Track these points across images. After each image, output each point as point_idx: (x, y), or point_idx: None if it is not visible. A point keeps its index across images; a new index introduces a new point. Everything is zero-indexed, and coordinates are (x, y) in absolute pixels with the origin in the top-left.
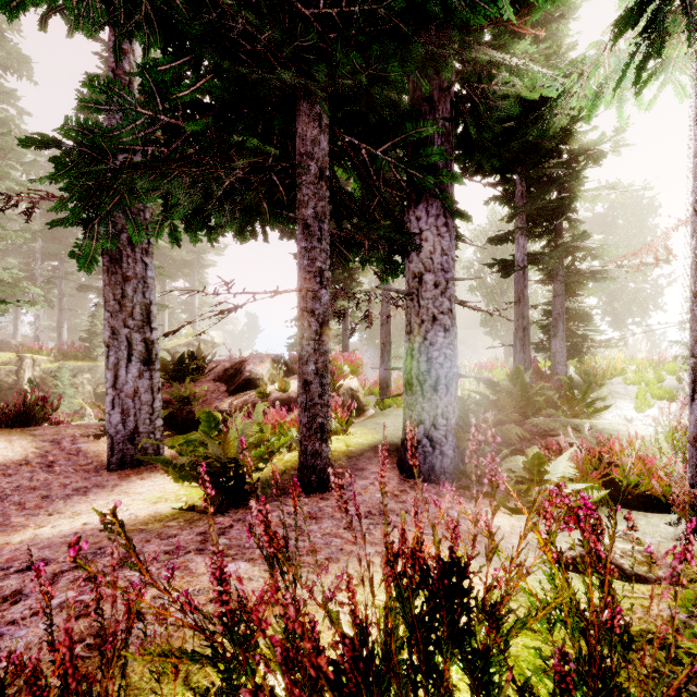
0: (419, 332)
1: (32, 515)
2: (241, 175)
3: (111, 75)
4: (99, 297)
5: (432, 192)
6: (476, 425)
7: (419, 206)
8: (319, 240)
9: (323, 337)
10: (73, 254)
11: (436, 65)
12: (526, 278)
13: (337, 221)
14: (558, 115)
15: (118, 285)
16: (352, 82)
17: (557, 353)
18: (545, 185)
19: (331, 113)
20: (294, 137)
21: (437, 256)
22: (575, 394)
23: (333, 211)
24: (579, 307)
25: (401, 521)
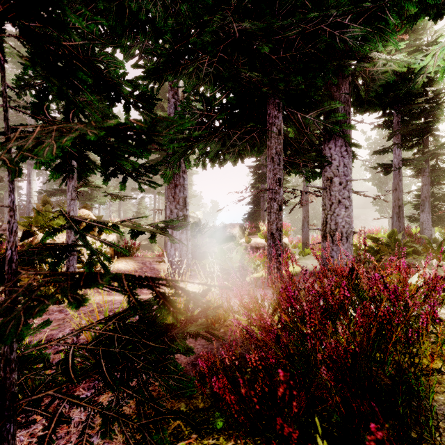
0: (330, 209)
1: (149, 290)
2: (240, 136)
3: (170, 88)
4: (136, 194)
5: (338, 133)
6: (359, 230)
7: (330, 141)
8: (278, 164)
9: (280, 211)
10: (162, 176)
11: (340, 69)
12: (401, 175)
13: (284, 152)
14: (420, 78)
15: (173, 189)
16: (296, 87)
17: (424, 222)
18: (414, 115)
19: (283, 100)
20: (263, 113)
21: (341, 168)
22: (433, 246)
23: (283, 148)
24: (443, 192)
25: (335, 261)
